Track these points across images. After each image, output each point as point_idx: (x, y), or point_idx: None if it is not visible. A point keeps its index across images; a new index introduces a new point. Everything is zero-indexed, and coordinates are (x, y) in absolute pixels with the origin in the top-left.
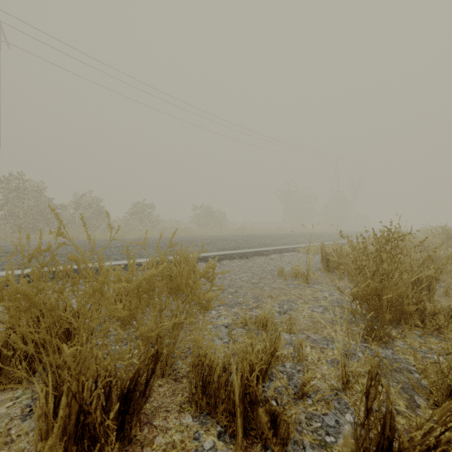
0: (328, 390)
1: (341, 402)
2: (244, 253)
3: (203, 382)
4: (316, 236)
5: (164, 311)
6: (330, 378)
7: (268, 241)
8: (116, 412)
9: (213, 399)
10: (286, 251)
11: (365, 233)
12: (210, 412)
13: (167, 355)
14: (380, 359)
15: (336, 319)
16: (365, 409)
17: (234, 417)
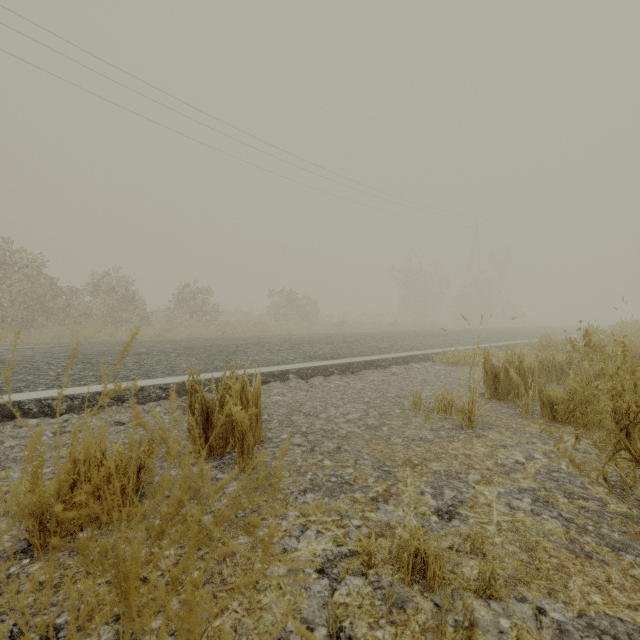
0: None
1: None
2: (348, 364)
3: None
4: (453, 335)
5: None
6: None
7: (384, 344)
8: None
9: None
10: (414, 361)
11: (524, 330)
12: None
13: None
14: None
15: (576, 537)
16: None
17: None
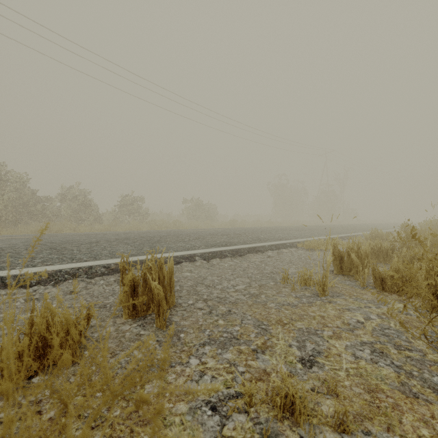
0: None
1: None
2: (237, 249)
3: None
4: (310, 229)
5: None
6: None
7: (262, 236)
8: None
9: None
10: (283, 247)
11: (358, 226)
12: None
13: None
14: None
15: (406, 380)
16: None
17: None
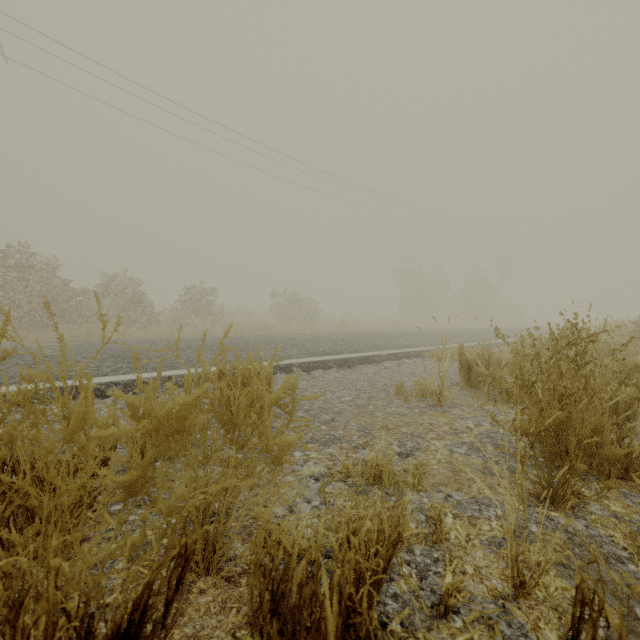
0: (489, 598)
1: (513, 622)
2: (345, 359)
3: (273, 593)
4: (448, 334)
5: (208, 463)
6: (489, 575)
7: (380, 342)
8: None
9: (290, 625)
10: (406, 357)
11: (518, 330)
12: None
13: (215, 537)
14: (568, 536)
15: (489, 466)
16: None
17: None
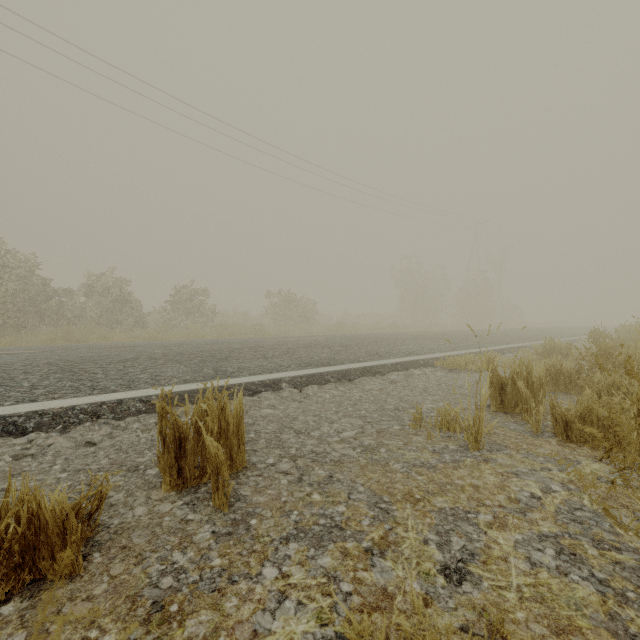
0: None
1: None
2: (345, 371)
3: None
4: (454, 337)
5: None
6: None
7: (383, 348)
8: None
9: None
10: (414, 366)
11: (525, 332)
12: None
13: None
14: None
15: (616, 609)
16: None
17: None
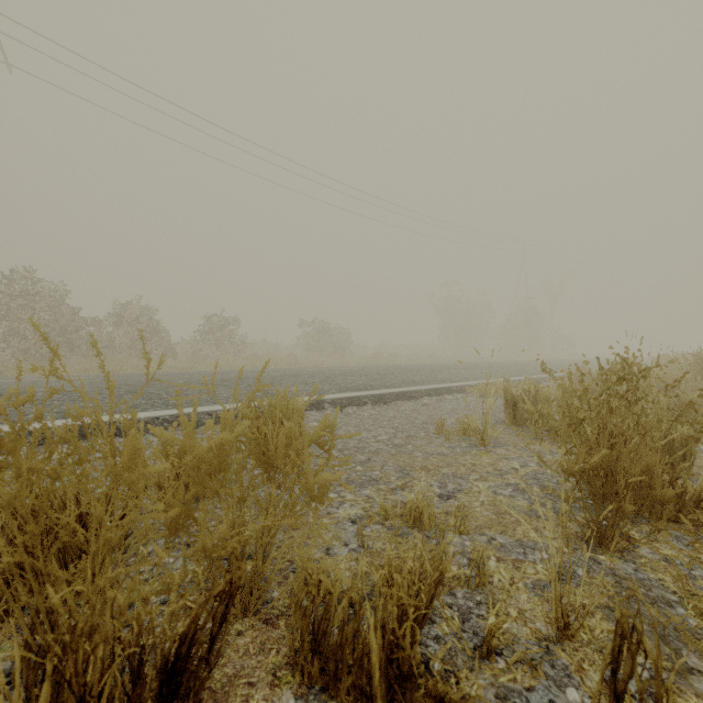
0: (532, 640)
1: (556, 664)
2: (381, 395)
3: (315, 632)
4: (492, 367)
5: (246, 502)
6: (533, 618)
7: (418, 377)
8: (154, 699)
9: (332, 663)
10: (447, 392)
11: (569, 363)
12: (327, 686)
13: (252, 579)
14: (615, 580)
15: (535, 508)
16: (612, 695)
17: (369, 700)
